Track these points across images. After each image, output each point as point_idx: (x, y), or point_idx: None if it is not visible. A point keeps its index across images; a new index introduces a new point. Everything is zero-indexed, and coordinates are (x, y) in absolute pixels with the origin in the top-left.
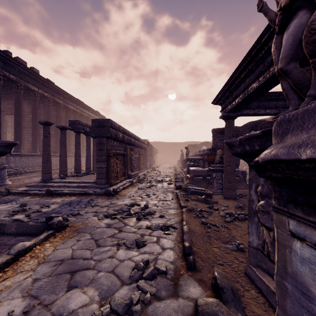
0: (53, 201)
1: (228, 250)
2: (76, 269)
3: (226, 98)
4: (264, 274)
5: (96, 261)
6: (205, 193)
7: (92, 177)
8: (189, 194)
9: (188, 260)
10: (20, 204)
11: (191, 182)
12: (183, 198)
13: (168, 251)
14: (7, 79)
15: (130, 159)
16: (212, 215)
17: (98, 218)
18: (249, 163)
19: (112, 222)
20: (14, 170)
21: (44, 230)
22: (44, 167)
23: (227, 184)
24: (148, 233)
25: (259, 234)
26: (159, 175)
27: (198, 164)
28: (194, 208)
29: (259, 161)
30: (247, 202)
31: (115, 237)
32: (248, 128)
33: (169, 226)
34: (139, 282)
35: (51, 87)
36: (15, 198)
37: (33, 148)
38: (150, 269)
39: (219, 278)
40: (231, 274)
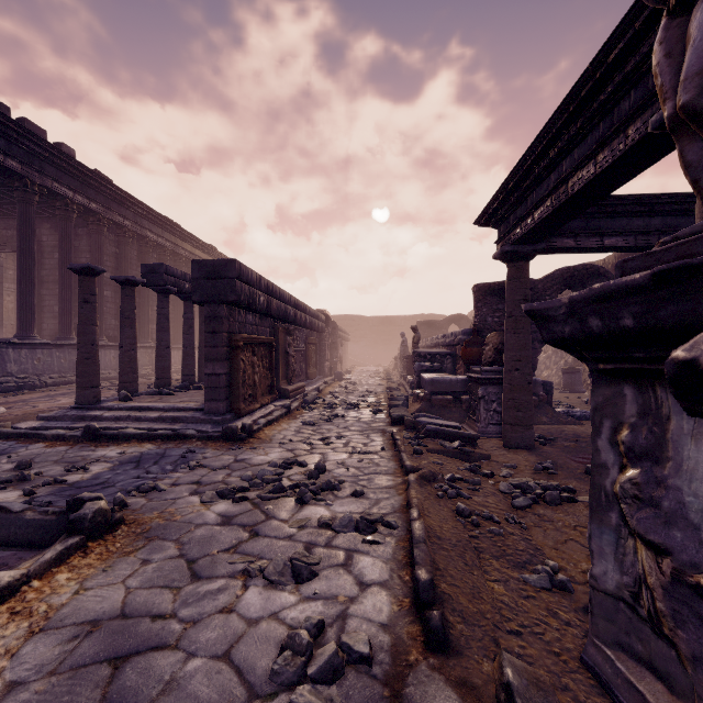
0: (97, 455)
1: (530, 589)
2: (129, 649)
3: (511, 210)
4: (640, 672)
5: (184, 624)
6: (461, 435)
7: (196, 395)
8: (423, 438)
9: (428, 621)
10: (18, 462)
11: (426, 409)
12: (409, 446)
13: (375, 592)
14: (1, 169)
15: (285, 354)
16: (479, 490)
17: (203, 501)
18: (592, 366)
19: (236, 510)
20: (17, 380)
21: (62, 533)
22: (81, 372)
23: (513, 413)
24: (325, 539)
25: (625, 558)
26: (351, 391)
27: (441, 365)
28: (437, 473)
29: (700, 362)
30: (561, 457)
31: (240, 552)
32: (557, 282)
33: (377, 521)
34: (296, 693)
35: (105, 189)
36: (8, 448)
37: (63, 330)
38: (328, 652)
39: (521, 689)
40: (544, 663)
